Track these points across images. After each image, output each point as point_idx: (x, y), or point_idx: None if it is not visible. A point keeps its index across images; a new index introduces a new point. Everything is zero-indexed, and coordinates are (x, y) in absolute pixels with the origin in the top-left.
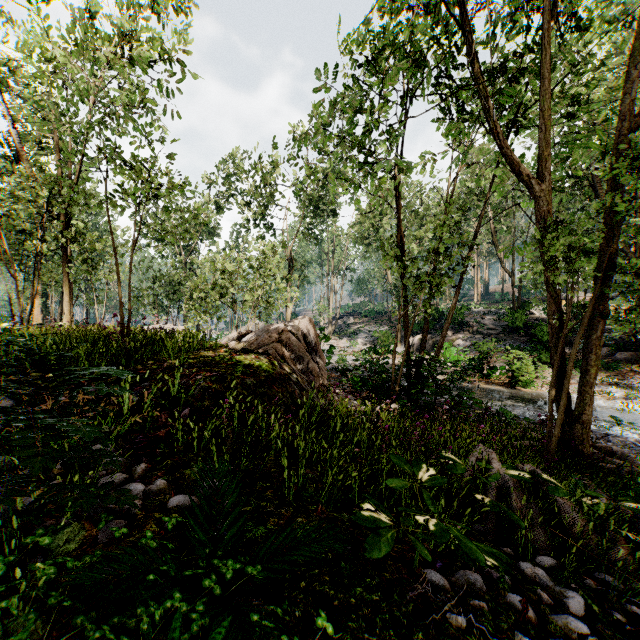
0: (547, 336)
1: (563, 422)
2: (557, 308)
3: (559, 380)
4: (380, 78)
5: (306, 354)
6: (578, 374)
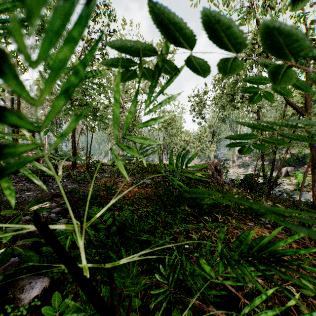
0: None
1: (314, 200)
2: (313, 158)
3: (313, 184)
4: (244, 72)
5: (215, 172)
6: None
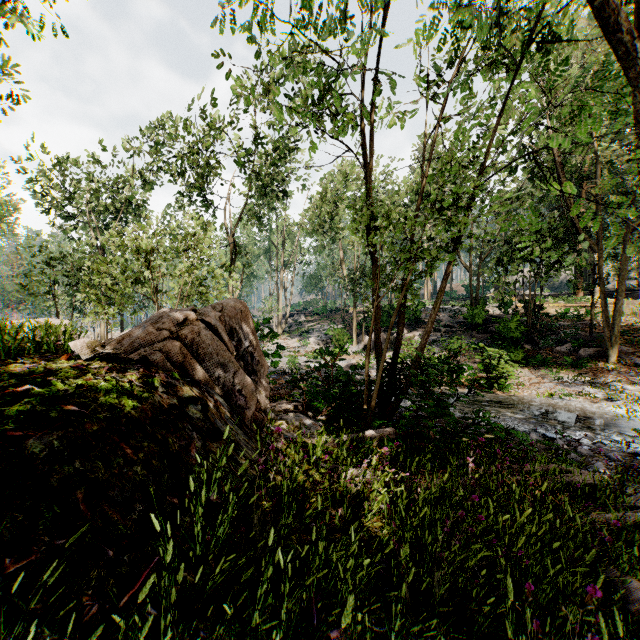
0: (511, 333)
1: None
2: None
3: None
4: None
5: (232, 360)
6: (551, 373)
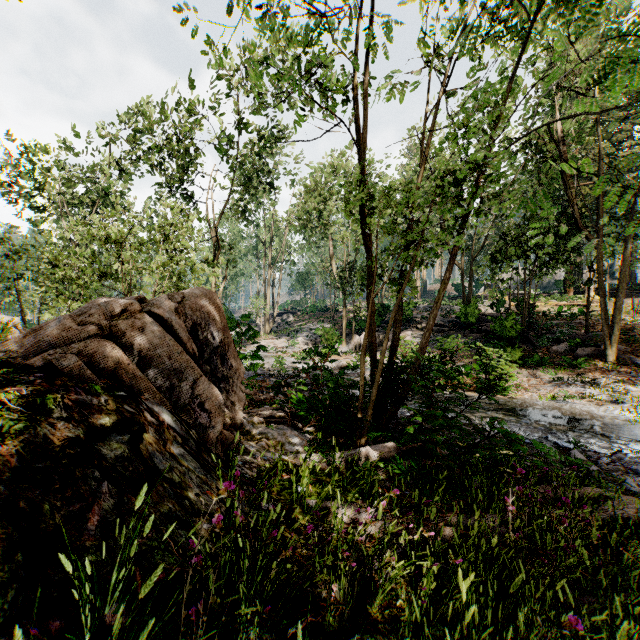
0: (506, 331)
1: None
2: None
3: None
4: None
5: (192, 364)
6: (551, 374)
